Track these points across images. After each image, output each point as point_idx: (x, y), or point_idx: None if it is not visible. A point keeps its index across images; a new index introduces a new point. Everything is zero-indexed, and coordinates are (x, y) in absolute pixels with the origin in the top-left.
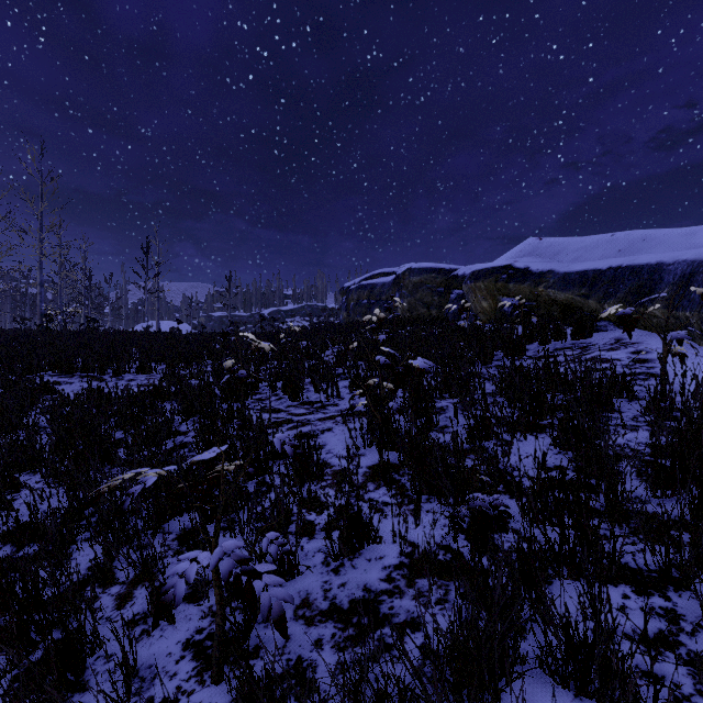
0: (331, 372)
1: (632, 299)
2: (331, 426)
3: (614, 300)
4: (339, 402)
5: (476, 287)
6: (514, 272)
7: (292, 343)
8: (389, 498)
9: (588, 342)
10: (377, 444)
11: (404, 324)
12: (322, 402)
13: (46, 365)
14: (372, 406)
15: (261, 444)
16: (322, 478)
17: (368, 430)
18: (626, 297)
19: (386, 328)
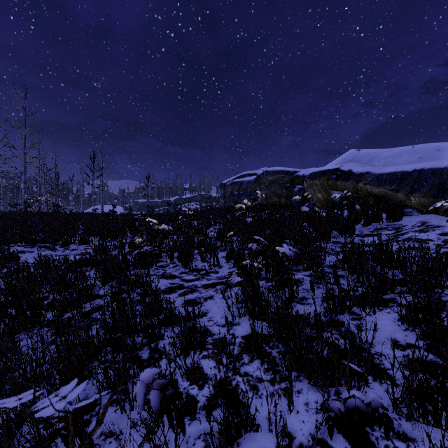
0: (213, 247)
1: (434, 193)
2: (212, 294)
3: (419, 193)
4: (219, 270)
5: (313, 183)
6: (341, 173)
7: (187, 222)
8: (262, 373)
9: (399, 224)
10: (249, 314)
11: (263, 208)
12: (206, 270)
13: (17, 238)
14: (246, 285)
15: (156, 313)
16: (204, 347)
17: (242, 302)
18: (429, 191)
19: (250, 212)
